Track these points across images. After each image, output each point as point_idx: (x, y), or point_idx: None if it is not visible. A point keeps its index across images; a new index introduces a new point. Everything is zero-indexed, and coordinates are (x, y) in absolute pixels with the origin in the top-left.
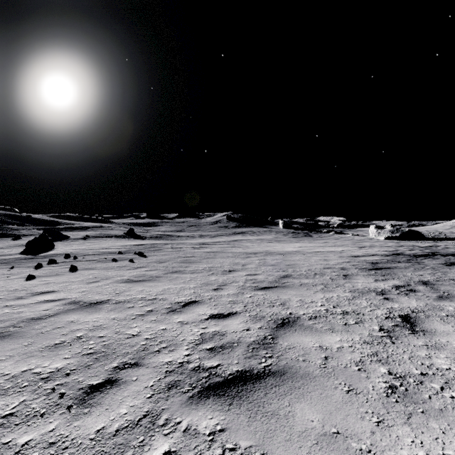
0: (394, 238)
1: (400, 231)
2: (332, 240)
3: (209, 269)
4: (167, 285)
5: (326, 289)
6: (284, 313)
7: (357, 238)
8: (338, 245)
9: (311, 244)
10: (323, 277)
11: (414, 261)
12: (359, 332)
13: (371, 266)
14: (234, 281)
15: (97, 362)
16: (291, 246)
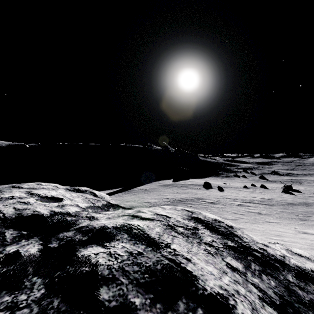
0: None
1: None
2: None
3: None
4: None
5: None
6: None
7: None
8: None
9: None
10: None
11: None
12: None
13: None
14: None
15: None
16: None
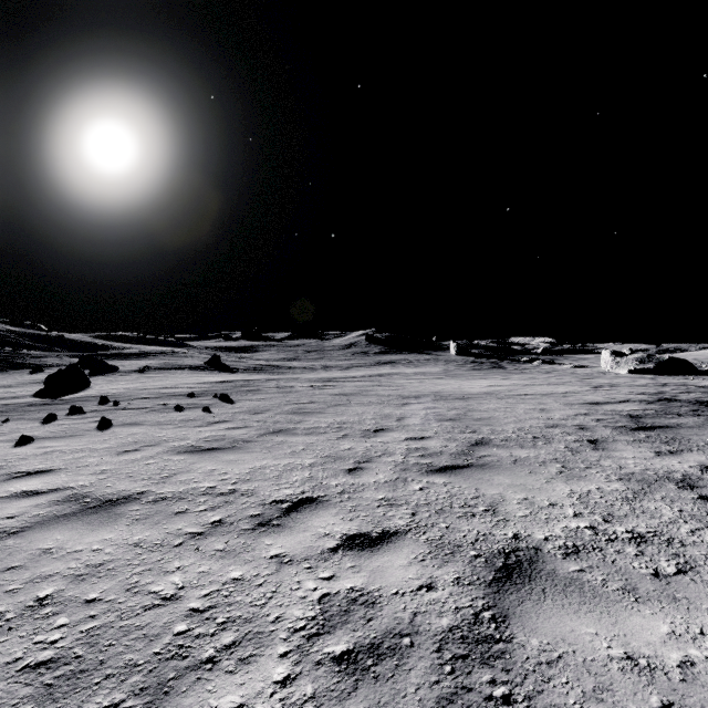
0: (644, 371)
1: (654, 360)
2: (540, 375)
3: (339, 427)
4: (261, 459)
5: (569, 473)
6: (500, 535)
7: (581, 371)
8: (555, 383)
9: (509, 382)
10: (553, 445)
11: (706, 414)
12: (705, 603)
13: (633, 424)
14: (386, 451)
15: (45, 702)
16: (475, 384)
